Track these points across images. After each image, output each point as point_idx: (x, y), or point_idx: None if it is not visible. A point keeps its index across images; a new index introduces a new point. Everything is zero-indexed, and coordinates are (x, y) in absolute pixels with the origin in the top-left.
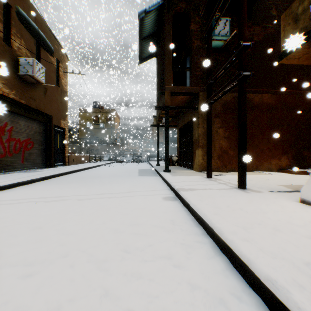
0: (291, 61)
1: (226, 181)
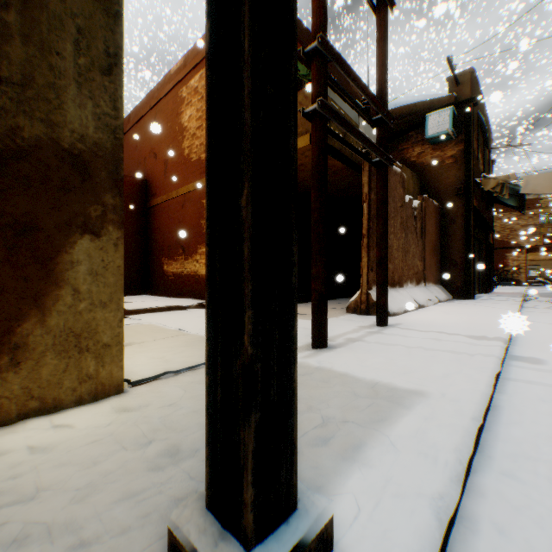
0: (299, 151)
1: (333, 335)
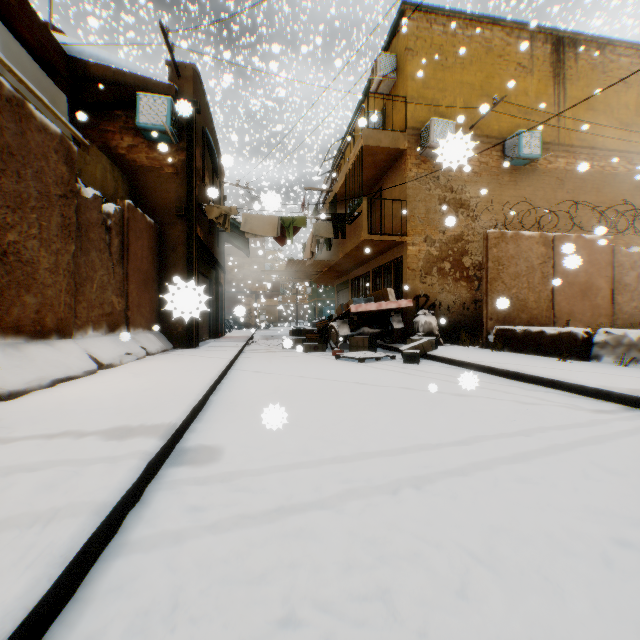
0: None
1: None
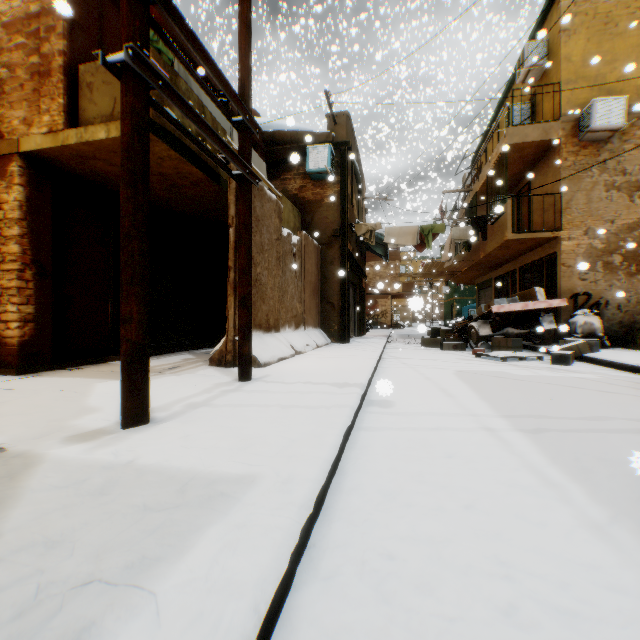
0: None
1: (171, 400)
